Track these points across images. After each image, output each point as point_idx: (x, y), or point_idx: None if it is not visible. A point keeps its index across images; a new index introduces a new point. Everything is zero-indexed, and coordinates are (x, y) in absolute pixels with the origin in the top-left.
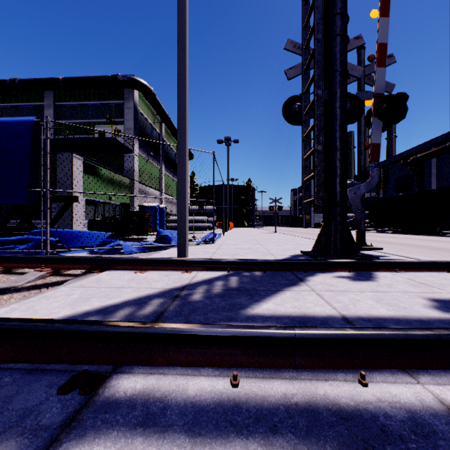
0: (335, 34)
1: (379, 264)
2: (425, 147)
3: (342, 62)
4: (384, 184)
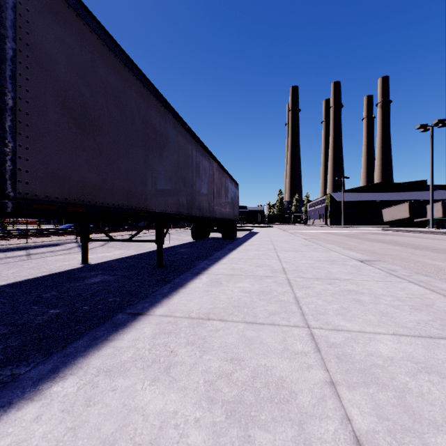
0: None
1: None
2: None
3: None
4: None
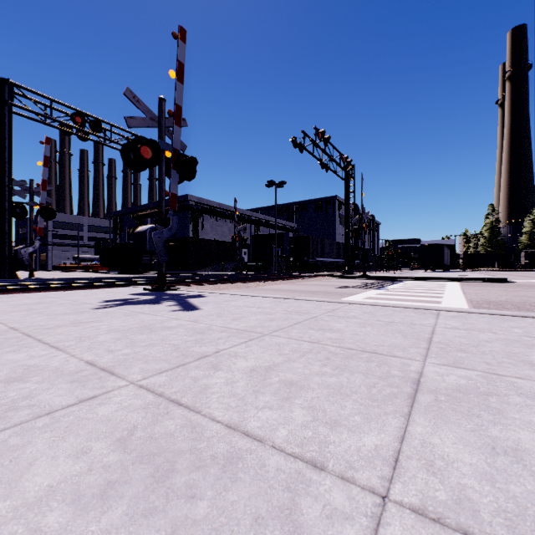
0: (5, 185)
1: (16, 280)
2: (144, 208)
3: (9, 198)
4: (121, 231)
